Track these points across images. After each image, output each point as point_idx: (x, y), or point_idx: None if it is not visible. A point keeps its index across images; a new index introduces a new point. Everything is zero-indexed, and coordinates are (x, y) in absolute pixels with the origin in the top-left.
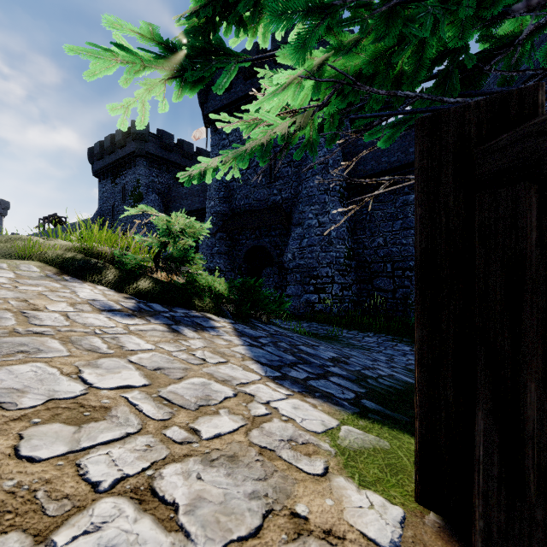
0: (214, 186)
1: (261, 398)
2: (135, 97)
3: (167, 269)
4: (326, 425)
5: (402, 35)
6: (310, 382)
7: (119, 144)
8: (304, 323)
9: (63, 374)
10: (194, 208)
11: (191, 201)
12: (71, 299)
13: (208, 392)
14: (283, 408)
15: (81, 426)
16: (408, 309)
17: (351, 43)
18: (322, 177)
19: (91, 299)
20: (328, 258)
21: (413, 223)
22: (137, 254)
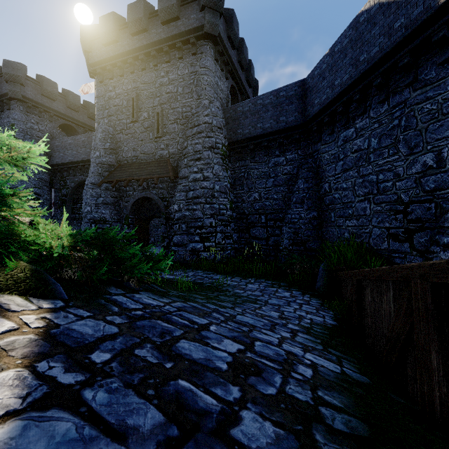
0: (100, 137)
1: None
2: None
3: None
4: None
5: None
6: None
7: None
8: (190, 272)
9: None
10: (80, 158)
11: (77, 151)
12: None
13: None
14: None
15: None
16: (279, 254)
17: None
18: (207, 135)
19: None
20: (212, 210)
21: (282, 181)
22: None
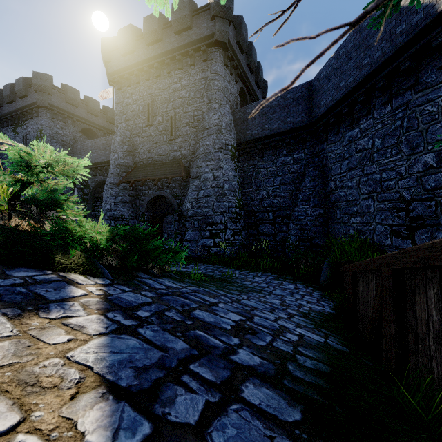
0: (118, 140)
1: None
2: None
3: (27, 214)
4: None
5: None
6: (212, 433)
7: (19, 94)
8: (201, 265)
9: None
10: (100, 160)
11: (97, 153)
12: None
13: None
14: None
15: None
16: (286, 250)
17: None
18: (217, 137)
19: None
20: (222, 207)
21: (289, 180)
22: None
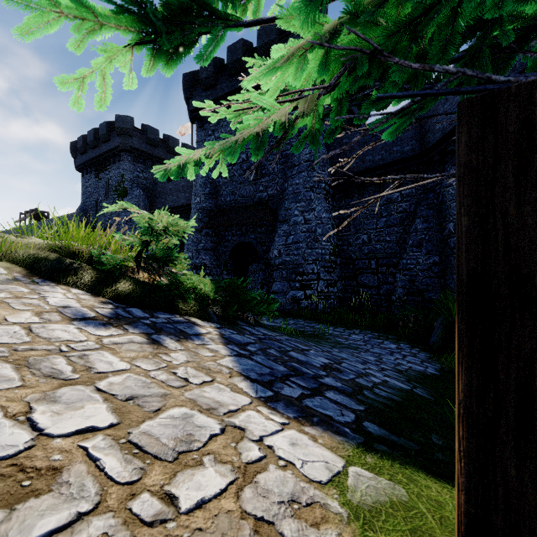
0: (200, 182)
1: (253, 433)
2: (91, 68)
3: (149, 269)
4: (330, 468)
5: (430, 0)
6: (306, 402)
7: (102, 139)
8: (290, 320)
9: (7, 417)
10: (179, 203)
11: (177, 197)
12: (38, 307)
13: (189, 430)
14: (279, 445)
15: (14, 509)
16: (392, 306)
17: (371, 5)
18: (308, 174)
19: (61, 306)
20: (314, 255)
21: (396, 221)
22: (117, 253)
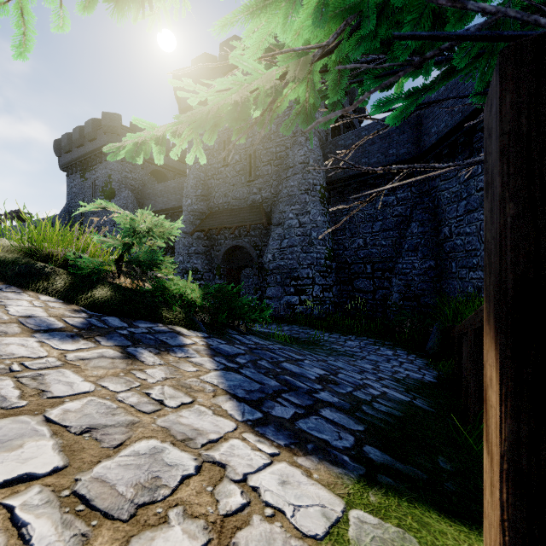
0: (192, 184)
1: (236, 470)
2: None
3: (131, 274)
4: (328, 515)
5: None
6: (299, 423)
7: (88, 137)
8: (285, 326)
9: None
10: (170, 205)
11: (167, 198)
12: None
13: (156, 471)
14: (266, 486)
15: None
16: (387, 311)
17: None
18: (303, 176)
19: (23, 316)
20: (309, 259)
21: (392, 224)
22: (95, 256)
